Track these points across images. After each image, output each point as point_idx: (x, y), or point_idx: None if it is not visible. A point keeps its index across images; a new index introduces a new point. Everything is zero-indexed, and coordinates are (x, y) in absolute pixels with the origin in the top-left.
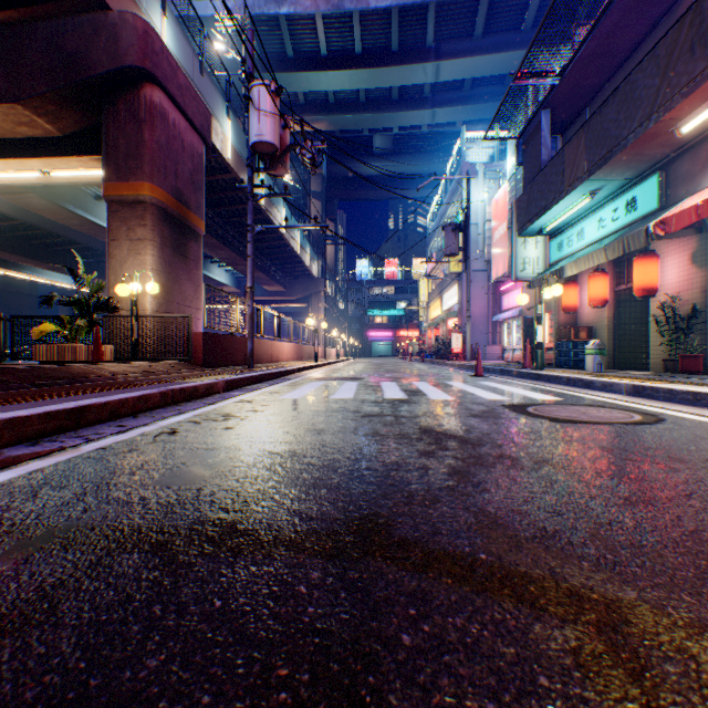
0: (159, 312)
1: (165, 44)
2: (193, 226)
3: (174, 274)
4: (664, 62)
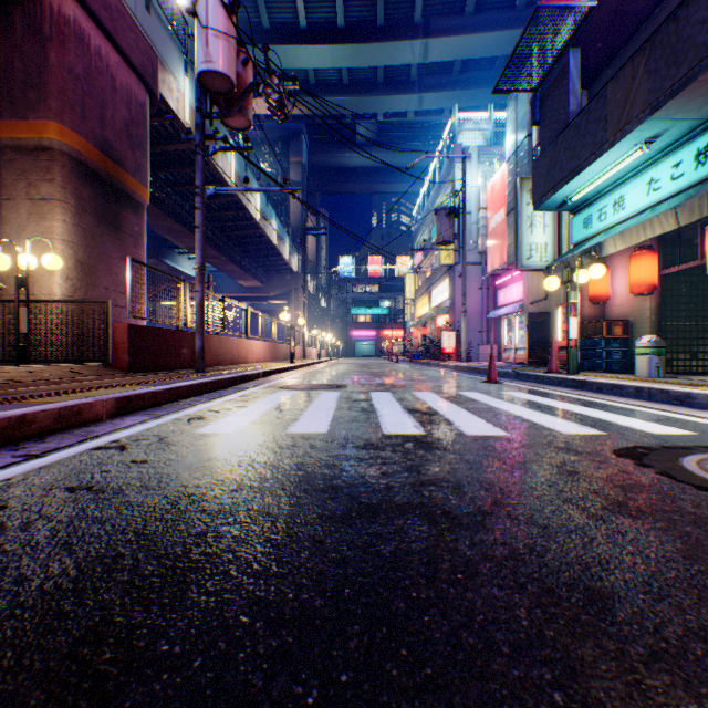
0: (74, 298)
1: None
2: (129, 191)
3: (99, 250)
4: None
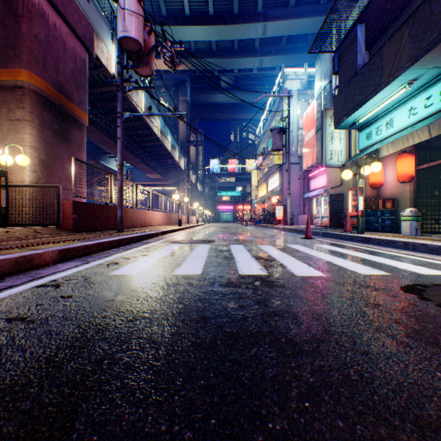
0: (38, 184)
1: None
2: (75, 115)
3: (55, 153)
4: None
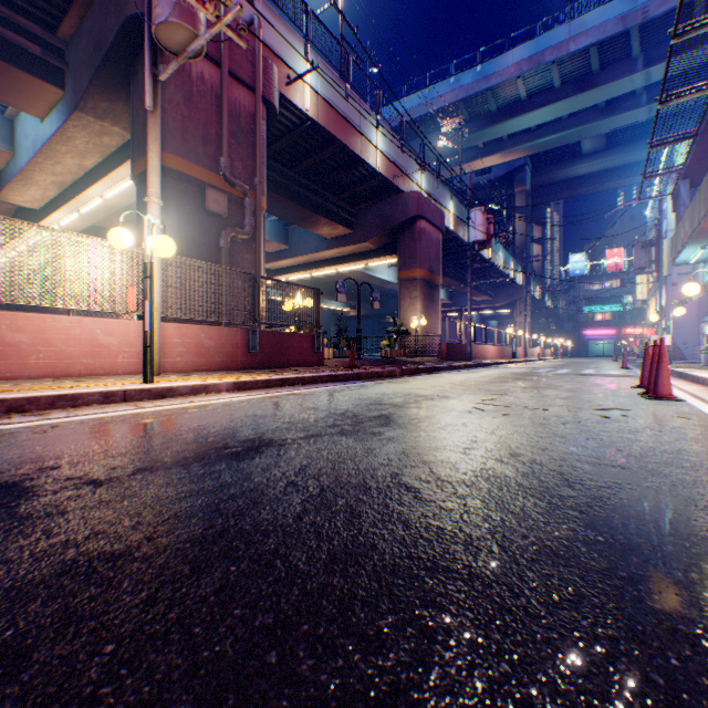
0: (422, 333)
1: (425, 197)
2: (435, 283)
3: (427, 312)
4: (698, 199)
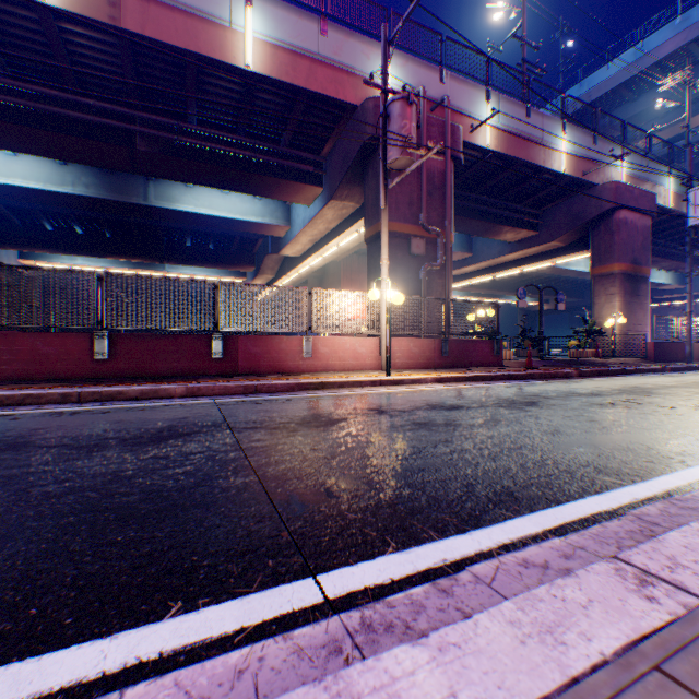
0: (621, 331)
1: (624, 184)
2: (640, 275)
3: (629, 308)
4: None
